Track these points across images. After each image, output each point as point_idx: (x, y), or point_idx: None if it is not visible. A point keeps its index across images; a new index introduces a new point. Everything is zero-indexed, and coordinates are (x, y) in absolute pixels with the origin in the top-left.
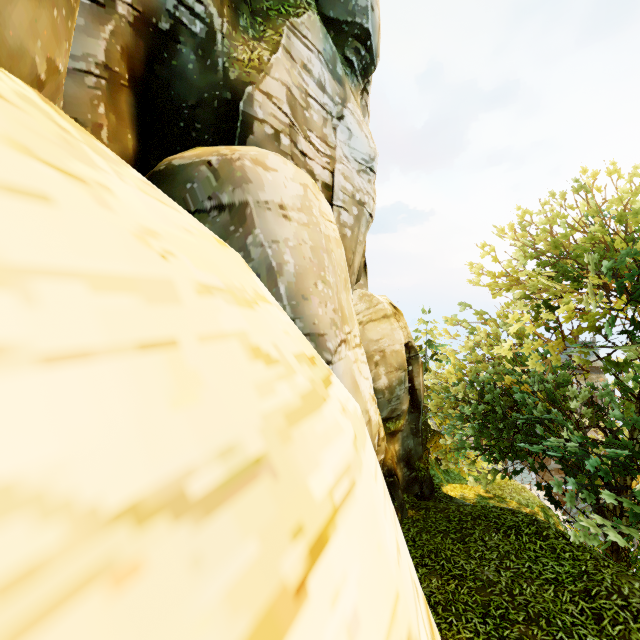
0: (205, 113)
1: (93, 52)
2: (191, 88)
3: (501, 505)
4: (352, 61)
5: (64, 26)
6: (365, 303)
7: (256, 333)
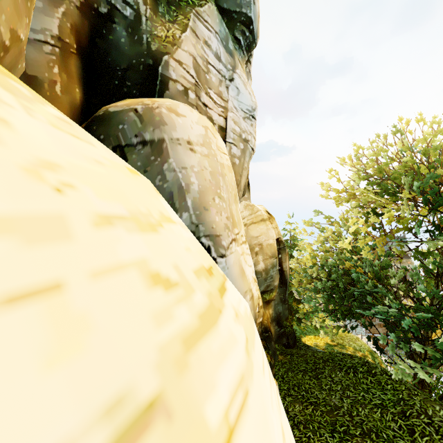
0: (133, 74)
1: (49, 27)
2: (123, 56)
3: (342, 350)
4: (239, 40)
5: (24, 5)
6: (248, 211)
7: (157, 258)
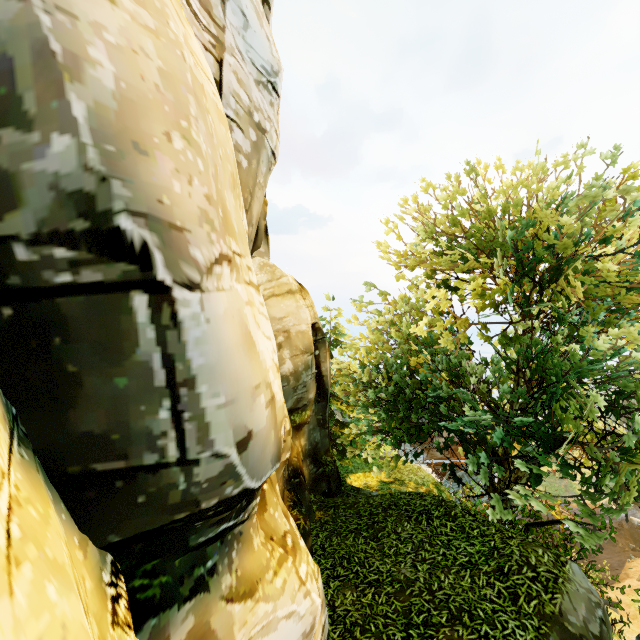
0: None
1: None
2: None
3: (401, 488)
4: None
5: None
6: (266, 274)
7: None
